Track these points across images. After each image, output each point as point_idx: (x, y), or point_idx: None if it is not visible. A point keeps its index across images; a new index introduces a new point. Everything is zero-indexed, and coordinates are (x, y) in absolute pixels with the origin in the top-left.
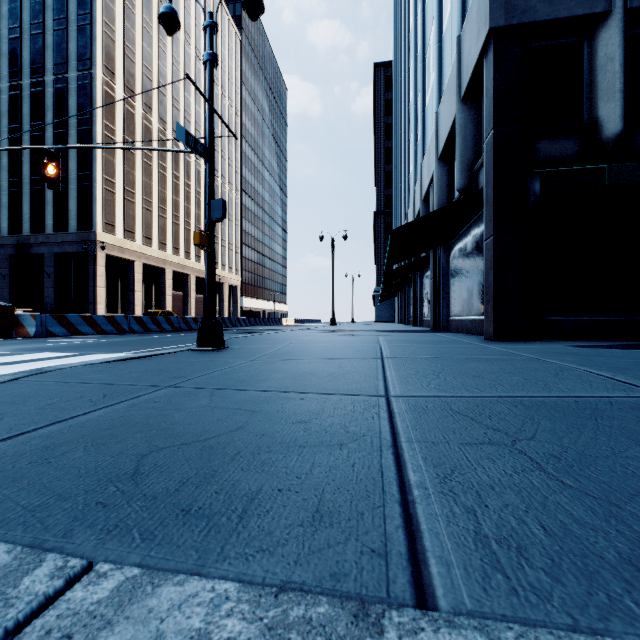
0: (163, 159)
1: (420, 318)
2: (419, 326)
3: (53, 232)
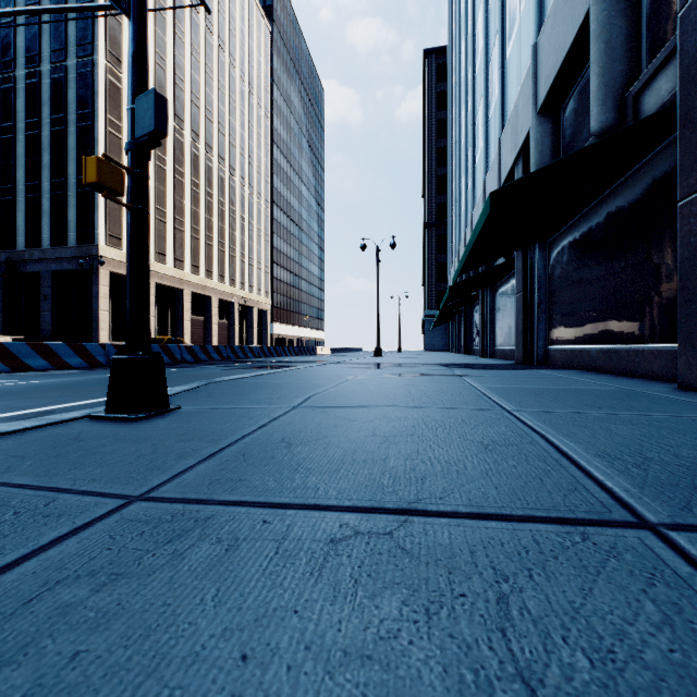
0: (180, 163)
1: (491, 347)
2: (490, 357)
3: (50, 247)
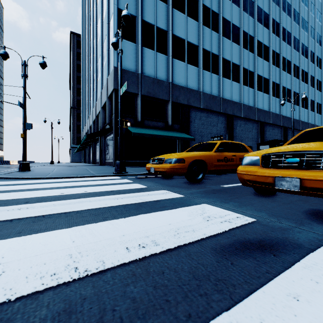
0: None
1: (95, 161)
2: (95, 164)
3: None
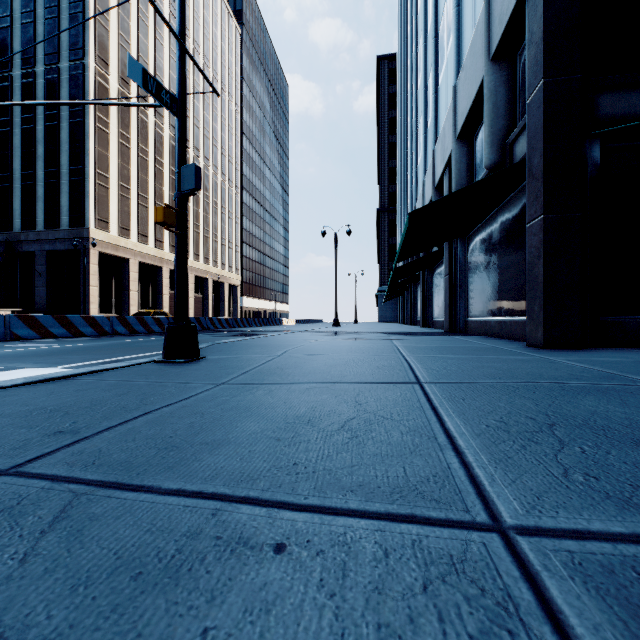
0: (160, 154)
1: (430, 318)
2: (429, 327)
3: (44, 229)
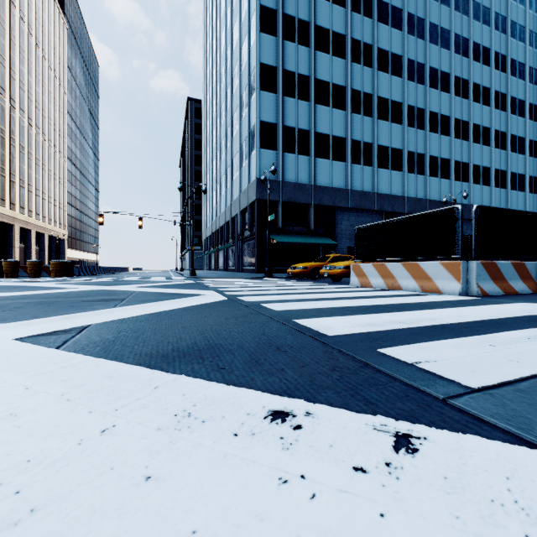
0: (13, 133)
1: (227, 267)
2: (227, 271)
3: None
